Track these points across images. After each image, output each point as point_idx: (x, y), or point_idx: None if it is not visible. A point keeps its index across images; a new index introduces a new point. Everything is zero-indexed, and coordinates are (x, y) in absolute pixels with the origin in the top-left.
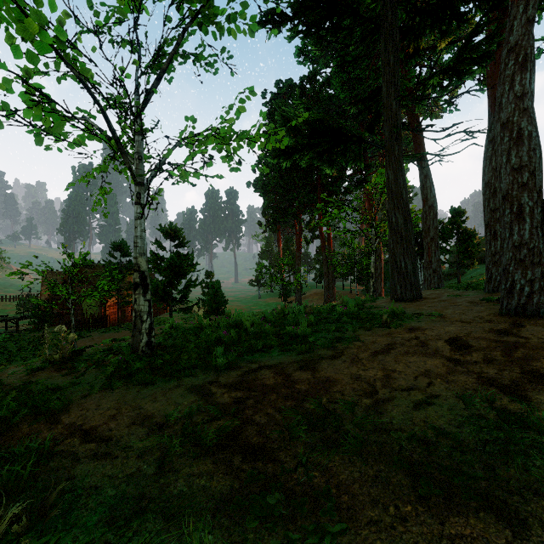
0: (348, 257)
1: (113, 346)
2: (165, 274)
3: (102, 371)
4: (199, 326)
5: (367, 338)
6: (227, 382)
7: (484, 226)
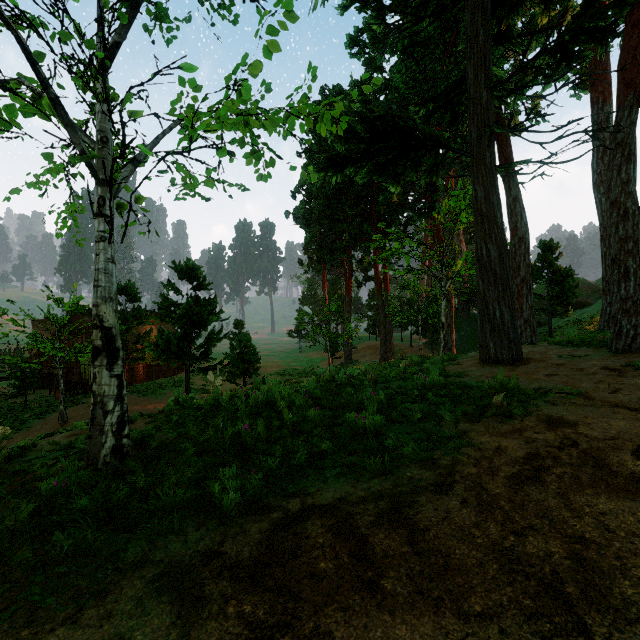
0: (409, 302)
1: (77, 440)
2: (179, 324)
3: (12, 516)
4: (214, 403)
5: (483, 440)
6: (239, 559)
7: (610, 261)
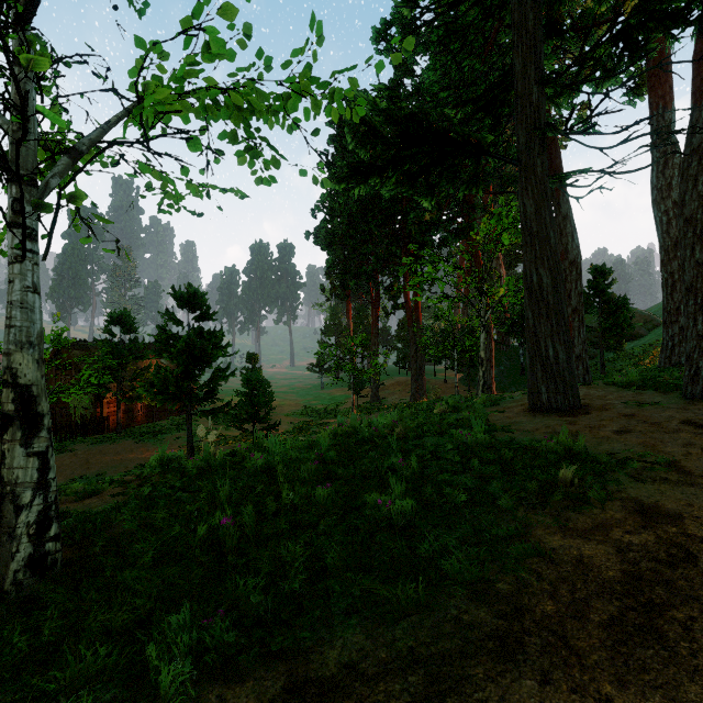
0: (443, 333)
1: None
2: (178, 360)
3: None
4: (203, 467)
5: (555, 544)
6: None
7: (684, 290)
